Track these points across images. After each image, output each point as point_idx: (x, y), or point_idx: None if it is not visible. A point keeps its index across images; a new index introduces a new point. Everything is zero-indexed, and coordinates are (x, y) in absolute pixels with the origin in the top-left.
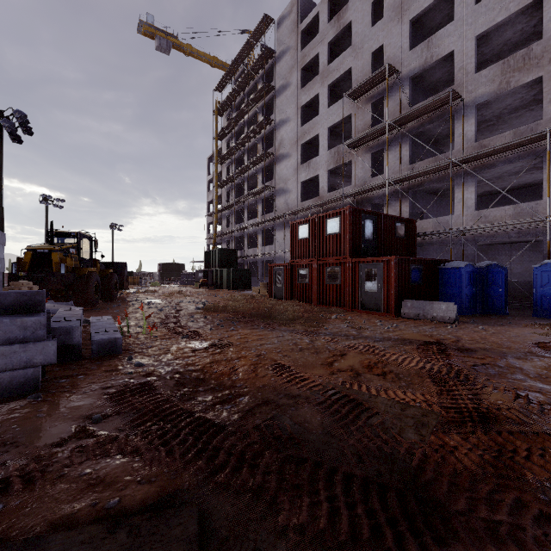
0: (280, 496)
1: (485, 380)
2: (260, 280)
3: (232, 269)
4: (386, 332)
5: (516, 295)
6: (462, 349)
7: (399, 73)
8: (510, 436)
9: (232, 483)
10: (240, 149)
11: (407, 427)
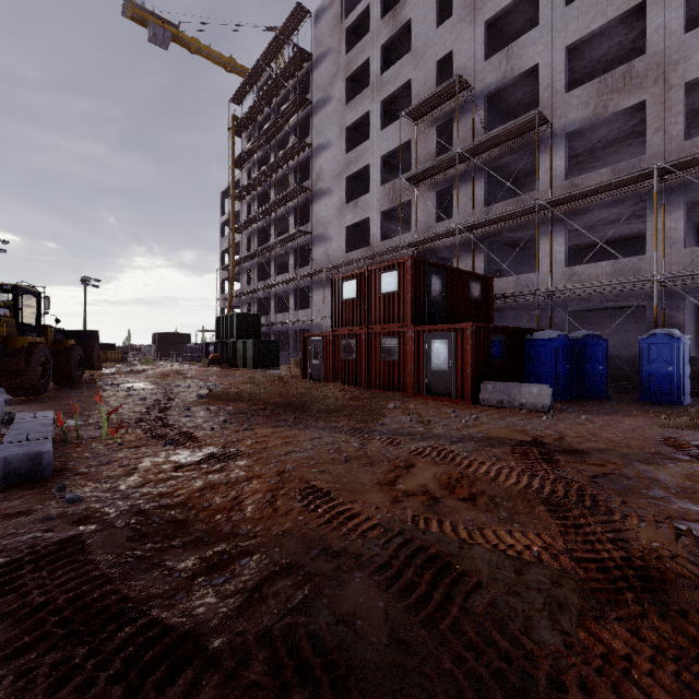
0: None
1: (621, 503)
2: (292, 355)
3: (253, 340)
4: (464, 428)
5: (615, 374)
6: (570, 450)
7: (471, 89)
8: None
9: None
10: (265, 181)
11: (535, 614)
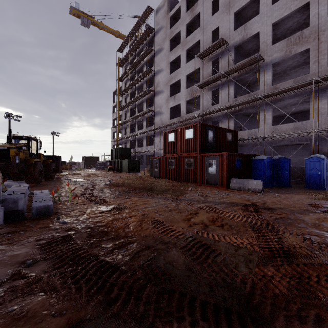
0: (156, 322)
1: (284, 228)
2: (145, 166)
3: (128, 160)
4: (221, 198)
5: (295, 175)
6: (267, 208)
7: (227, 44)
8: (305, 267)
9: (122, 312)
10: (133, 87)
11: (240, 263)
